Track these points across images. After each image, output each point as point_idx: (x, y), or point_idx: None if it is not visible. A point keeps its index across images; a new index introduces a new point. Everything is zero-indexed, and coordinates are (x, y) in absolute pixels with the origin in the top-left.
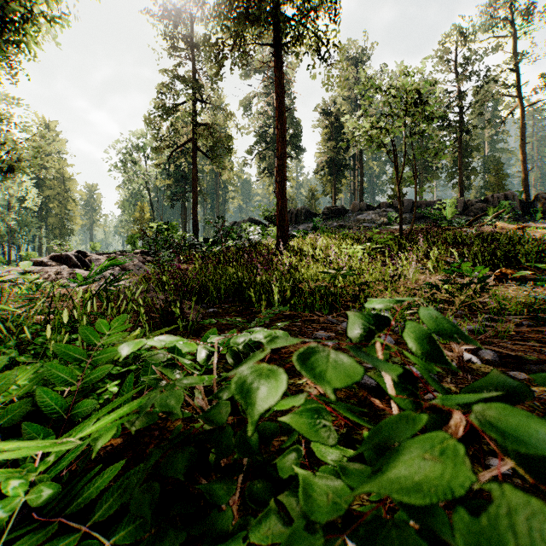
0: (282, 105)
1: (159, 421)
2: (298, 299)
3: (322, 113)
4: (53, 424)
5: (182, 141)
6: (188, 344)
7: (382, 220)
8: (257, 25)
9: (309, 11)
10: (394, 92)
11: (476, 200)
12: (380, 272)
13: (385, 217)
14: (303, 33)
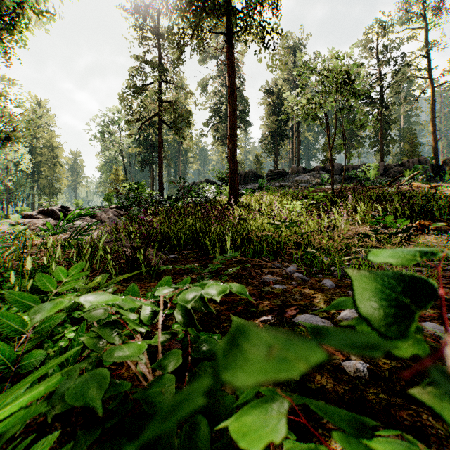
0: (233, 84)
1: (115, 367)
2: (247, 247)
3: (266, 92)
4: (5, 373)
5: (150, 115)
6: (128, 300)
7: (316, 181)
8: (212, 15)
9: (256, 5)
10: (327, 73)
11: (394, 164)
12: (317, 224)
13: (318, 179)
14: (250, 24)
